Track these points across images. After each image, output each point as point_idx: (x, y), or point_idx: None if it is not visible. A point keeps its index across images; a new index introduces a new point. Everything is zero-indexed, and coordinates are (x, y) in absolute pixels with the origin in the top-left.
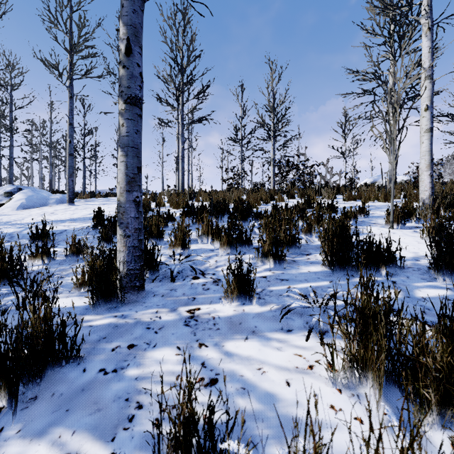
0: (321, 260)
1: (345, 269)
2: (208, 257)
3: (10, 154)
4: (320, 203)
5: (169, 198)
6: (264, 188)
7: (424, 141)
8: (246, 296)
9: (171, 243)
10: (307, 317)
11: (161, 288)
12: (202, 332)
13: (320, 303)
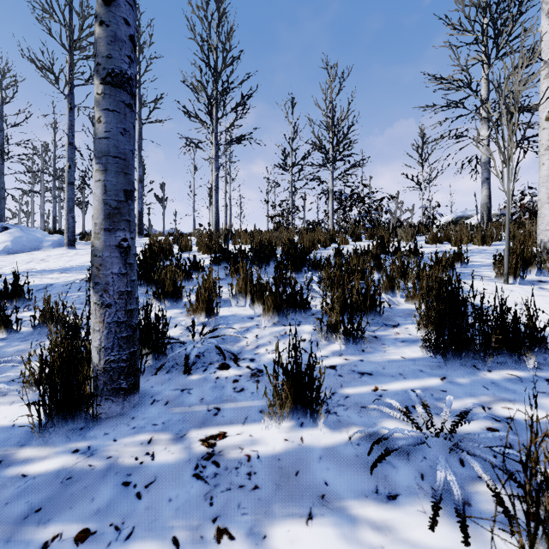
0: (418, 337)
1: (463, 356)
2: (244, 330)
3: (1, 185)
4: (399, 247)
5: (198, 241)
6: (319, 227)
7: (545, 162)
8: (305, 409)
9: (190, 308)
10: (420, 461)
11: (167, 386)
12: (225, 495)
13: (437, 428)
